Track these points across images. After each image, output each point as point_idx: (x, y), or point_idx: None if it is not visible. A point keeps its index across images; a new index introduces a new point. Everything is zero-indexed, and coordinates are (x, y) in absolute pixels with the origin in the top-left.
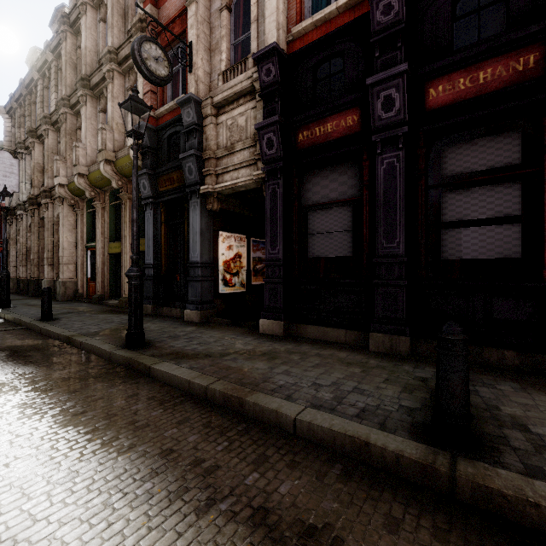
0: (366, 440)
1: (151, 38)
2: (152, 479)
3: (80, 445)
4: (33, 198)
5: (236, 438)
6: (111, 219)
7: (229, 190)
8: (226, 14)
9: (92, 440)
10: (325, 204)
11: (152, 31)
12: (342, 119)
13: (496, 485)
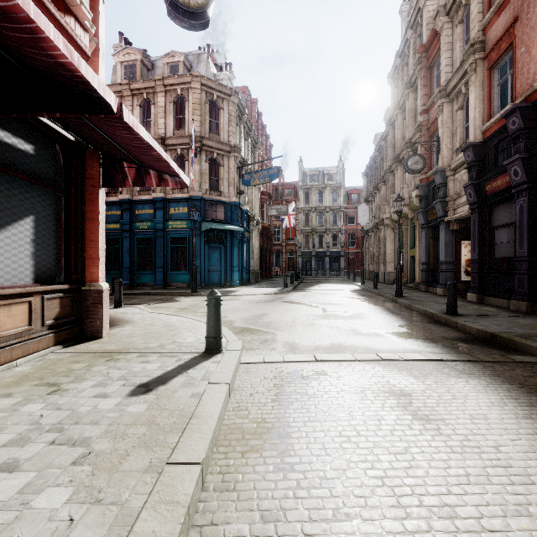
0: (426, 310)
1: (413, 155)
2: (379, 308)
3: (370, 305)
4: (375, 225)
5: (402, 310)
6: (411, 235)
7: (460, 218)
8: (459, 113)
9: (372, 305)
10: (501, 226)
11: (424, 129)
12: (503, 178)
13: (439, 315)
